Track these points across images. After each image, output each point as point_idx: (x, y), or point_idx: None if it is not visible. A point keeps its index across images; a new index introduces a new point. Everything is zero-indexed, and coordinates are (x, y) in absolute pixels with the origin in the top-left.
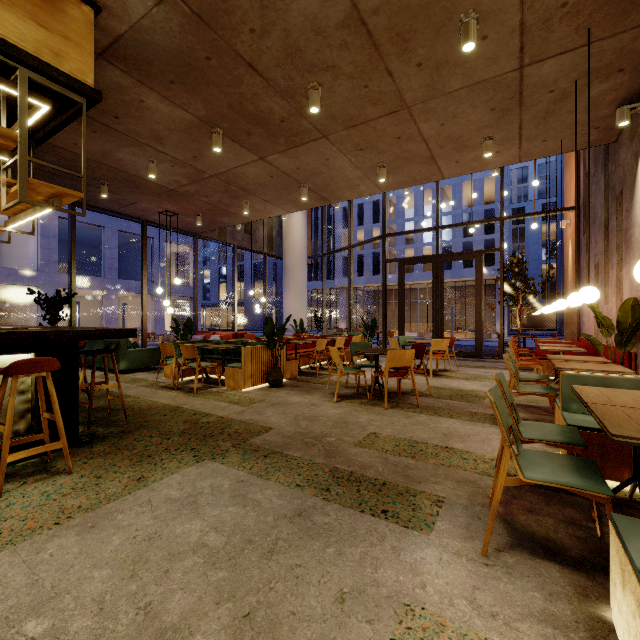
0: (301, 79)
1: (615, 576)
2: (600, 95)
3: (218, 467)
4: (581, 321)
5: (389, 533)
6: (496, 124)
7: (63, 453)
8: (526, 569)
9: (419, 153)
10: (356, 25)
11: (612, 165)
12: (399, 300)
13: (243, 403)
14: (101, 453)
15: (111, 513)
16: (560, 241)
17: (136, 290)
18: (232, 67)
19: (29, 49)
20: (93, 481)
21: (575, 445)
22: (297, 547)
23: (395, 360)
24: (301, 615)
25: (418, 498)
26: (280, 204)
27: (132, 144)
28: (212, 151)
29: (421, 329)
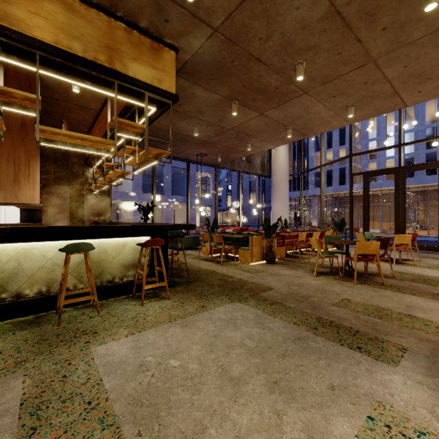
0: (291, 60)
1: None
2: None
3: (244, 306)
4: None
5: (363, 360)
6: None
7: (163, 289)
8: None
9: (383, 91)
10: (333, 16)
11: None
12: (364, 204)
13: (251, 272)
14: (180, 291)
15: (193, 321)
16: None
17: (180, 201)
18: (246, 63)
19: (149, 82)
20: (180, 304)
21: None
22: (299, 356)
23: (363, 249)
24: (307, 390)
25: (385, 344)
26: (271, 141)
27: (186, 118)
28: (230, 114)
29: (383, 227)
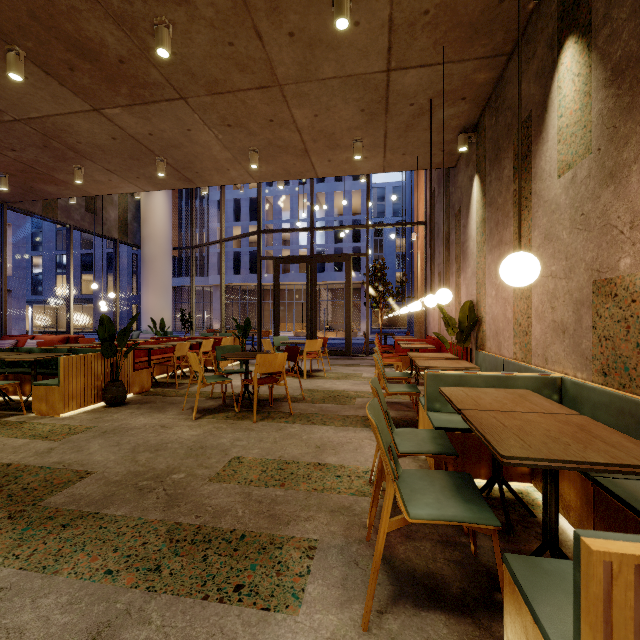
0: (143, 6)
1: (514, 639)
2: (447, 119)
3: None
4: (428, 321)
5: (241, 630)
6: (365, 127)
7: None
8: (413, 635)
9: (293, 143)
10: None
11: (452, 187)
12: (274, 299)
13: (55, 436)
14: None
15: None
16: (409, 254)
17: None
18: None
19: None
20: None
21: (448, 455)
22: None
23: (266, 365)
24: None
25: (285, 550)
26: (130, 178)
27: None
28: (11, 81)
29: (297, 329)
